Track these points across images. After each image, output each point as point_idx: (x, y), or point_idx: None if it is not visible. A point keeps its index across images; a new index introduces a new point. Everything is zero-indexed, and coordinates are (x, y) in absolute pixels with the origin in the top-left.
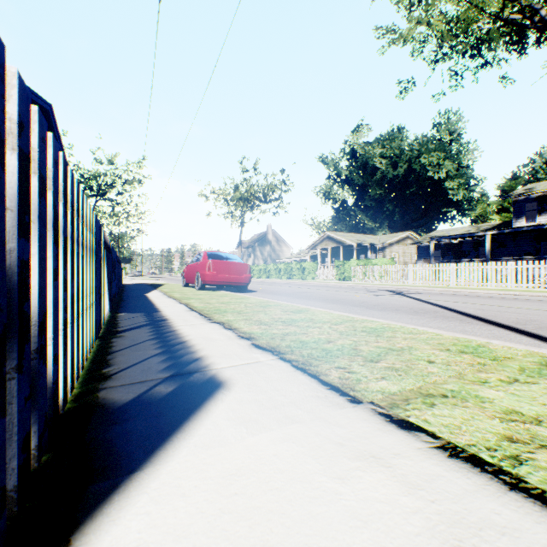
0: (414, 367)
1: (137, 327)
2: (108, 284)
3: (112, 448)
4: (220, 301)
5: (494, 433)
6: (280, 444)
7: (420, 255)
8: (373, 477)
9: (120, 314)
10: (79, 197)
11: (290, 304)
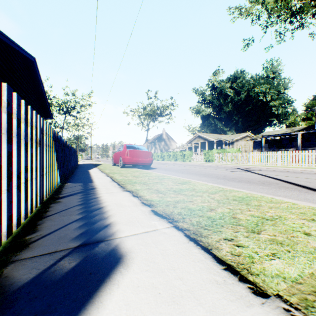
0: (297, 241)
1: (73, 194)
2: (59, 164)
3: None
4: (133, 175)
5: None
6: None
7: (255, 146)
8: None
9: (67, 183)
10: (1, 90)
11: (177, 177)
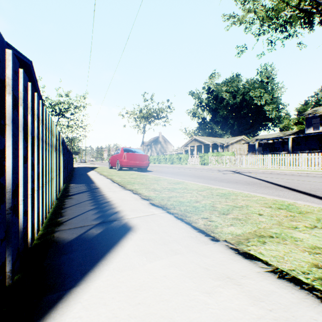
0: (251, 218)
1: (80, 193)
2: (64, 166)
3: (60, 270)
4: (131, 177)
5: (306, 262)
6: (168, 268)
7: (249, 150)
8: (229, 292)
9: (71, 184)
10: (43, 113)
11: (172, 179)
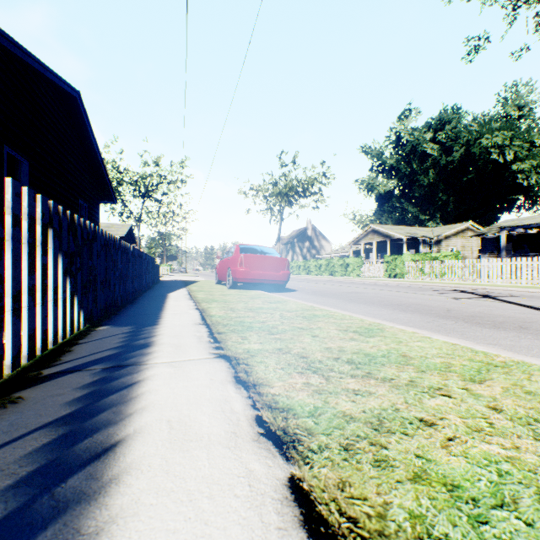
0: None
1: (79, 367)
2: (83, 284)
3: None
4: (249, 306)
5: None
6: None
7: (484, 248)
8: None
9: (100, 327)
10: None
11: (346, 314)
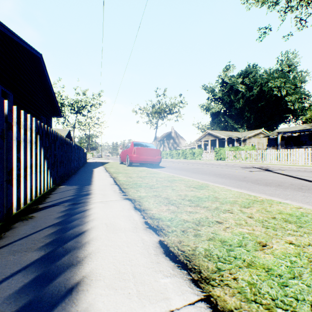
0: None
1: (57, 204)
2: (52, 163)
3: None
4: (139, 175)
5: None
6: None
7: (269, 144)
8: None
9: (61, 186)
10: None
11: (190, 179)
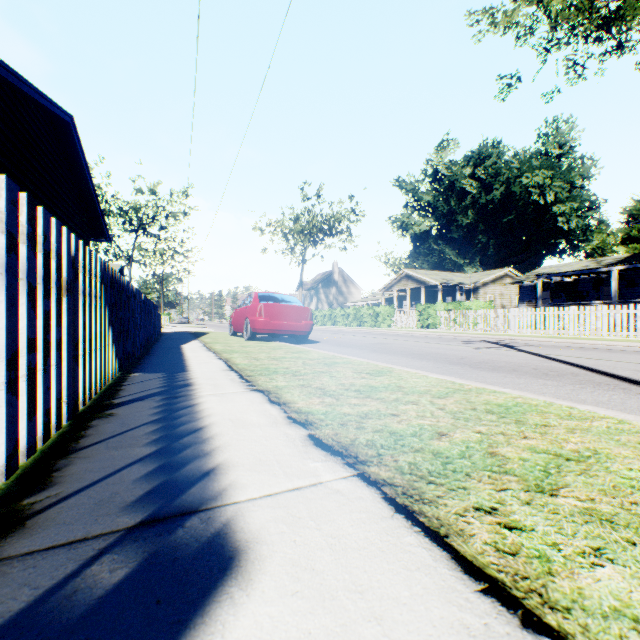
0: None
1: (142, 398)
2: (117, 333)
3: None
4: (272, 355)
5: None
6: None
7: (522, 297)
8: None
9: (133, 374)
10: None
11: (364, 361)
